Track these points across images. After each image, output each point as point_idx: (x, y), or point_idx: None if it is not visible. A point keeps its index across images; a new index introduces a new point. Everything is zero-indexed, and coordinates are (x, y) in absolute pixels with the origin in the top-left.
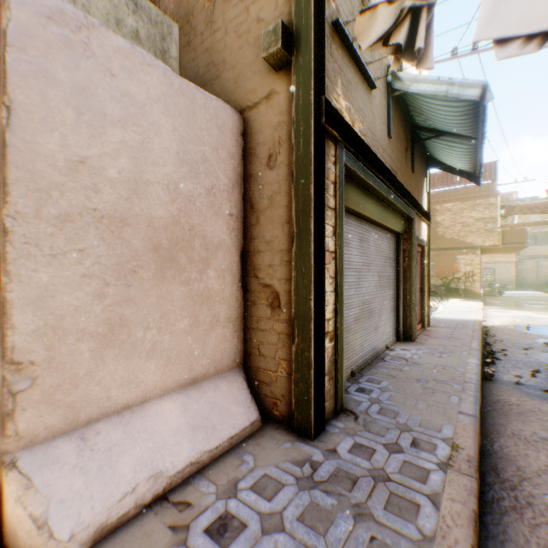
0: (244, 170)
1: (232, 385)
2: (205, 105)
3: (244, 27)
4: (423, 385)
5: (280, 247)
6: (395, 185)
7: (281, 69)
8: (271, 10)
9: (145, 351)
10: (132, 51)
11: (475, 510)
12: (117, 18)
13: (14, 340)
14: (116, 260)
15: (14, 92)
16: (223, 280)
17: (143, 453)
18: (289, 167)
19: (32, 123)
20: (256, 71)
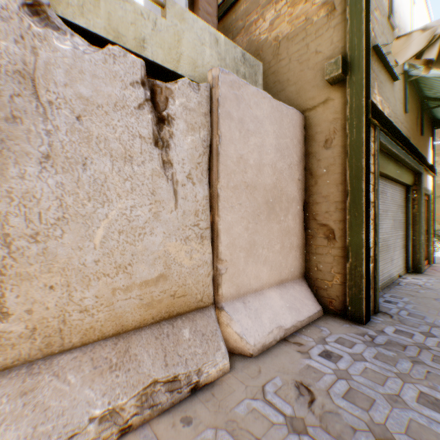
0: (305, 150)
1: (301, 288)
2: (287, 114)
3: (304, 57)
4: None
5: (334, 199)
6: (409, 149)
7: (335, 84)
8: (327, 45)
9: (262, 261)
10: (257, 92)
11: None
12: (237, 69)
13: (220, 248)
14: (252, 209)
15: (221, 128)
16: (295, 221)
17: (270, 315)
18: (342, 147)
19: (226, 141)
20: (314, 85)
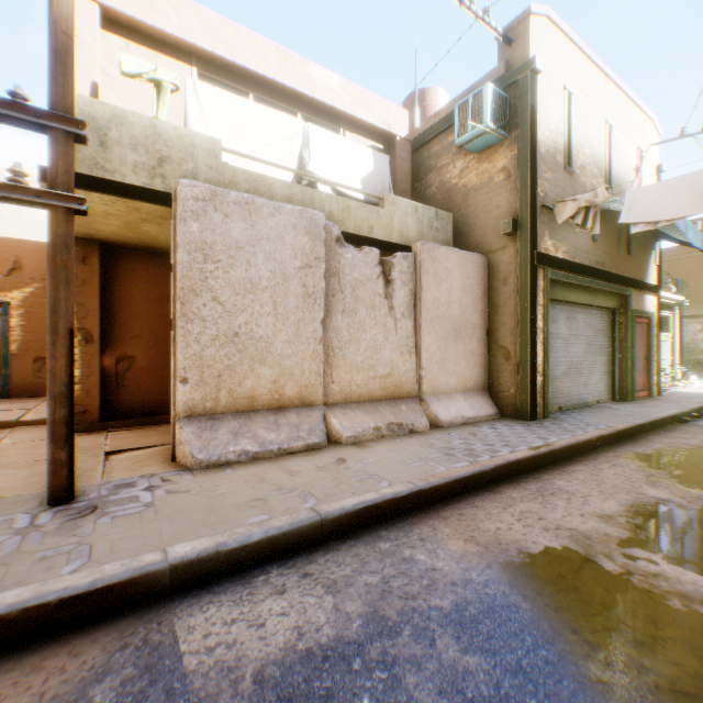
0: (488, 285)
1: (484, 397)
2: (471, 260)
3: (488, 208)
4: (611, 415)
5: (510, 326)
6: (598, 276)
7: (511, 235)
8: (505, 203)
9: (451, 373)
10: (447, 250)
11: (602, 434)
12: (431, 225)
13: (422, 361)
14: (443, 335)
15: (422, 281)
16: (478, 344)
17: (456, 409)
18: (516, 286)
19: (425, 290)
20: (496, 233)
